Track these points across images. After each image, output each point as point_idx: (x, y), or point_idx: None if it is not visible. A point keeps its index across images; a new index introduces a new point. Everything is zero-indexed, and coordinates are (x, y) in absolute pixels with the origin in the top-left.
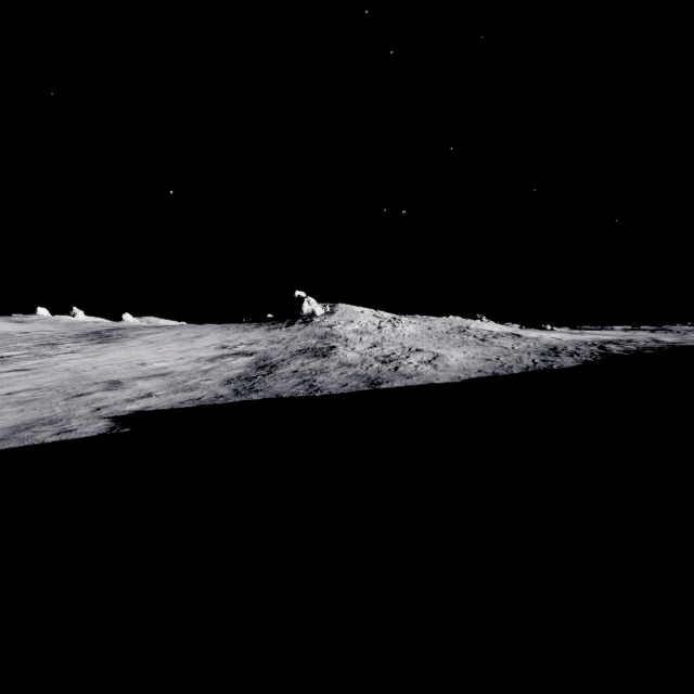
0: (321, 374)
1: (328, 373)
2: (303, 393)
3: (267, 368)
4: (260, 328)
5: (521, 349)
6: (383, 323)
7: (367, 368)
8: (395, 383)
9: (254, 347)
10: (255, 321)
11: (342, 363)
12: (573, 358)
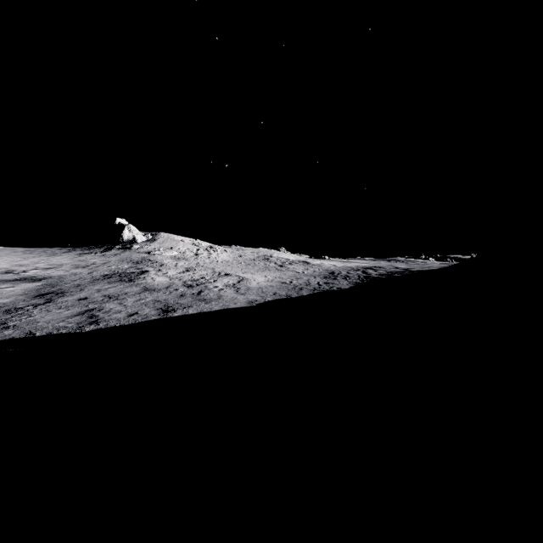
0: (114, 301)
1: (123, 300)
2: (70, 327)
3: (49, 295)
4: (72, 252)
5: (309, 273)
6: (200, 251)
7: (170, 292)
8: (191, 309)
9: (50, 272)
10: (71, 246)
11: (145, 288)
12: (347, 280)
